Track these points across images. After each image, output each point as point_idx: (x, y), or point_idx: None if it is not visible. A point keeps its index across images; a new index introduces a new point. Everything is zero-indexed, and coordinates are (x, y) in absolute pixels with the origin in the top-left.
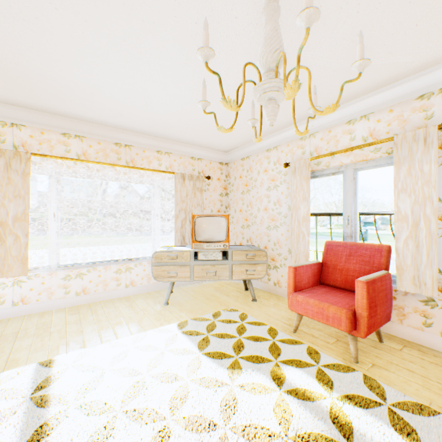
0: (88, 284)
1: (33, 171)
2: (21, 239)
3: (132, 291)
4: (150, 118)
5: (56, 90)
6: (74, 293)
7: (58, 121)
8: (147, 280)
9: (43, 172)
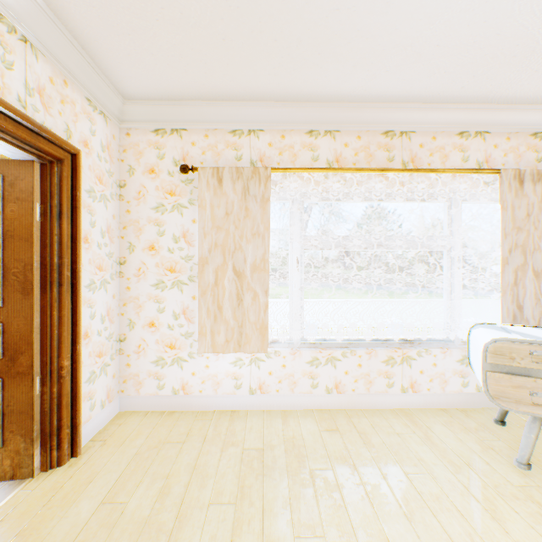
0: (341, 376)
1: (271, 197)
2: (259, 298)
3: (411, 400)
4: (483, 41)
5: (319, 30)
6: (322, 389)
7: (302, 113)
8: (439, 385)
9: (283, 197)
